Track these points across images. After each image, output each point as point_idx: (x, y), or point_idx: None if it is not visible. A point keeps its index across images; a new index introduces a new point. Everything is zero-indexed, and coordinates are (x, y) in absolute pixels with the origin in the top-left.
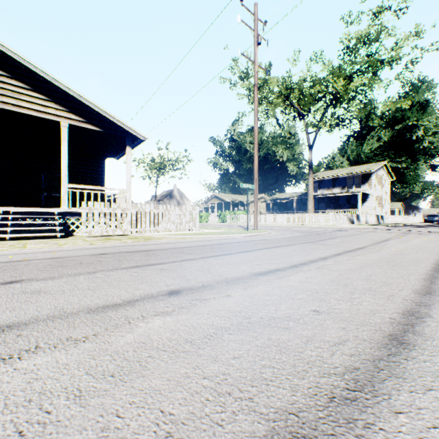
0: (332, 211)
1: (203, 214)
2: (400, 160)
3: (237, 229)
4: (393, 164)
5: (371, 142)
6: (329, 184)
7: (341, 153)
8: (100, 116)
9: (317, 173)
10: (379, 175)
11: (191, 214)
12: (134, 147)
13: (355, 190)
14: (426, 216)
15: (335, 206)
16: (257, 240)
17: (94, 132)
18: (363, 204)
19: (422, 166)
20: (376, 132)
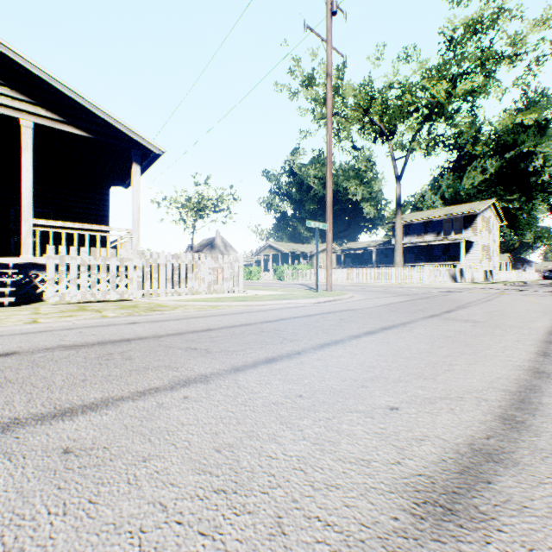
0: (424, 265)
1: (253, 269)
2: (512, 199)
3: (301, 290)
4: (502, 203)
5: (473, 175)
6: (419, 229)
7: (432, 190)
8: (88, 115)
9: (403, 216)
10: (486, 217)
11: (231, 267)
12: (146, 167)
13: (455, 237)
14: (547, 271)
15: (428, 259)
16: (340, 311)
17: (79, 139)
18: (466, 256)
19: (539, 206)
20: (479, 163)
